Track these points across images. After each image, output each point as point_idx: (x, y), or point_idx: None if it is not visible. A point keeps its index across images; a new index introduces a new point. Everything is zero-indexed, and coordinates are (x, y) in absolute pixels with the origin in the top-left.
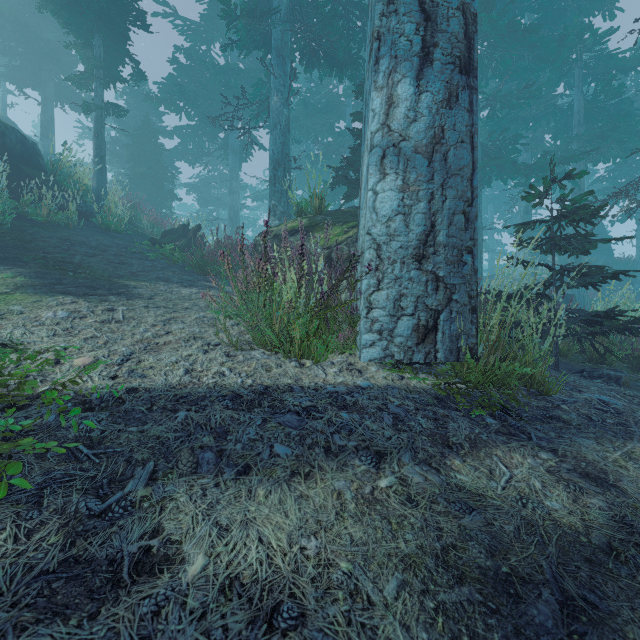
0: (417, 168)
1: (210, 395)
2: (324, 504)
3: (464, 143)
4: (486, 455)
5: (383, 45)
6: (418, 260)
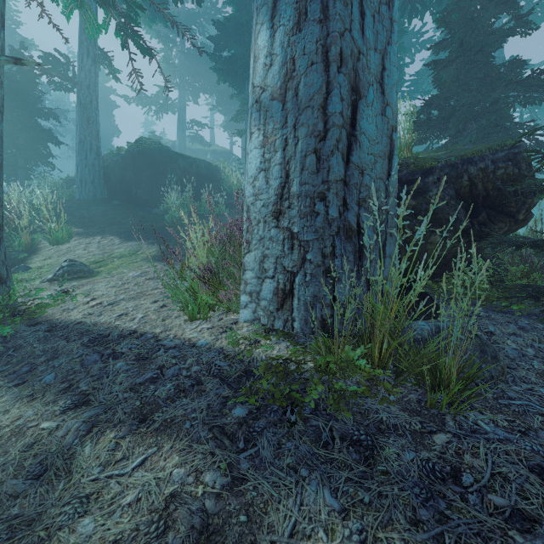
0: (274, 116)
1: (96, 332)
2: (2, 420)
3: (314, 64)
4: (152, 443)
5: (254, 2)
6: (276, 217)
